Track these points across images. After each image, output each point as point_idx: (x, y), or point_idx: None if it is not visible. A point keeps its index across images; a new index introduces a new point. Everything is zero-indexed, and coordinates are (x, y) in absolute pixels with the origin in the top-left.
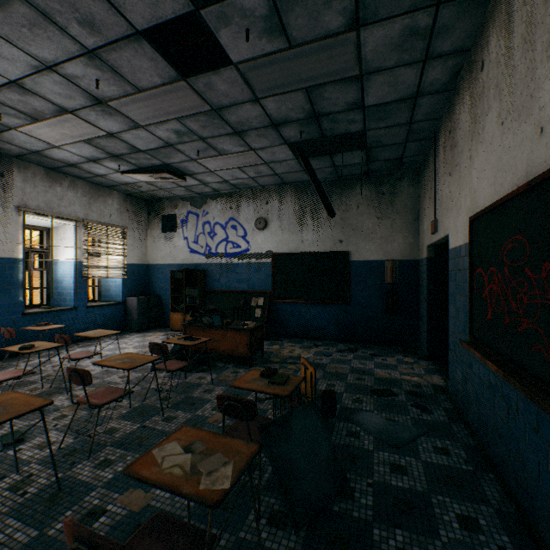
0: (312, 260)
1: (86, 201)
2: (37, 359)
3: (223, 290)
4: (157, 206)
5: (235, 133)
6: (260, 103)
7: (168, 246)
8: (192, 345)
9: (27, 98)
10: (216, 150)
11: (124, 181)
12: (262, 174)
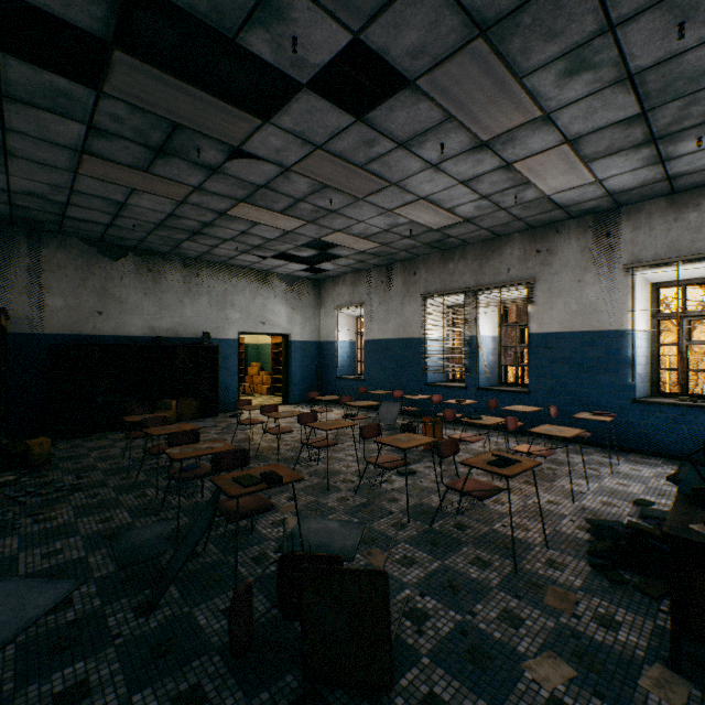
0: None
1: None
2: (615, 459)
3: None
4: None
5: None
6: None
7: None
8: (461, 462)
9: (486, 181)
10: None
11: None
12: None
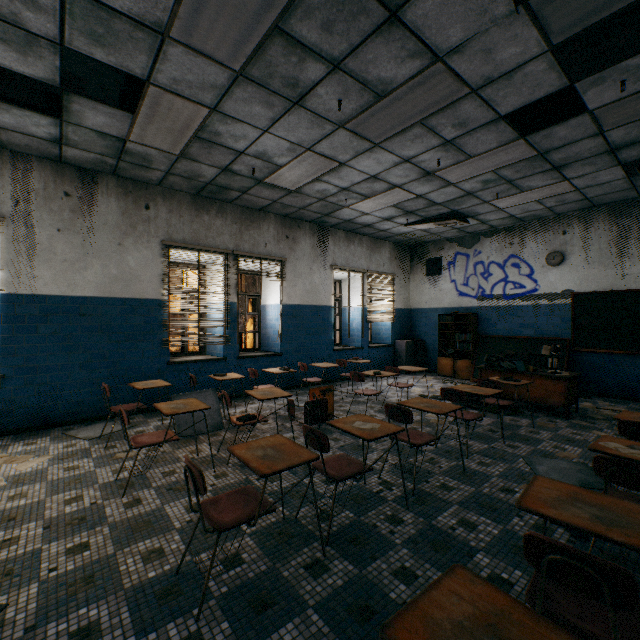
0: (639, 300)
1: (368, 254)
2: (347, 387)
3: (501, 336)
4: (420, 251)
5: (552, 169)
6: (603, 135)
7: (431, 290)
8: (519, 384)
9: (373, 184)
10: (518, 189)
11: (400, 232)
12: (565, 201)
